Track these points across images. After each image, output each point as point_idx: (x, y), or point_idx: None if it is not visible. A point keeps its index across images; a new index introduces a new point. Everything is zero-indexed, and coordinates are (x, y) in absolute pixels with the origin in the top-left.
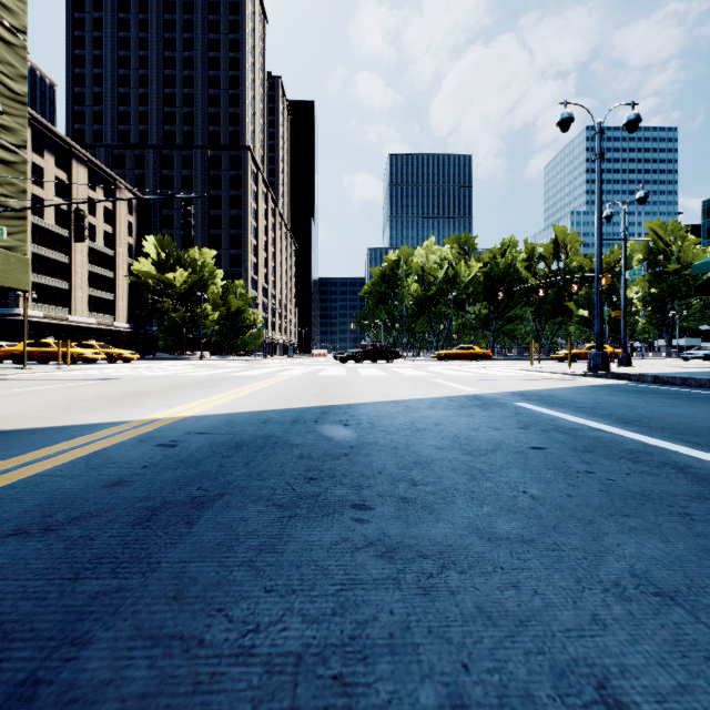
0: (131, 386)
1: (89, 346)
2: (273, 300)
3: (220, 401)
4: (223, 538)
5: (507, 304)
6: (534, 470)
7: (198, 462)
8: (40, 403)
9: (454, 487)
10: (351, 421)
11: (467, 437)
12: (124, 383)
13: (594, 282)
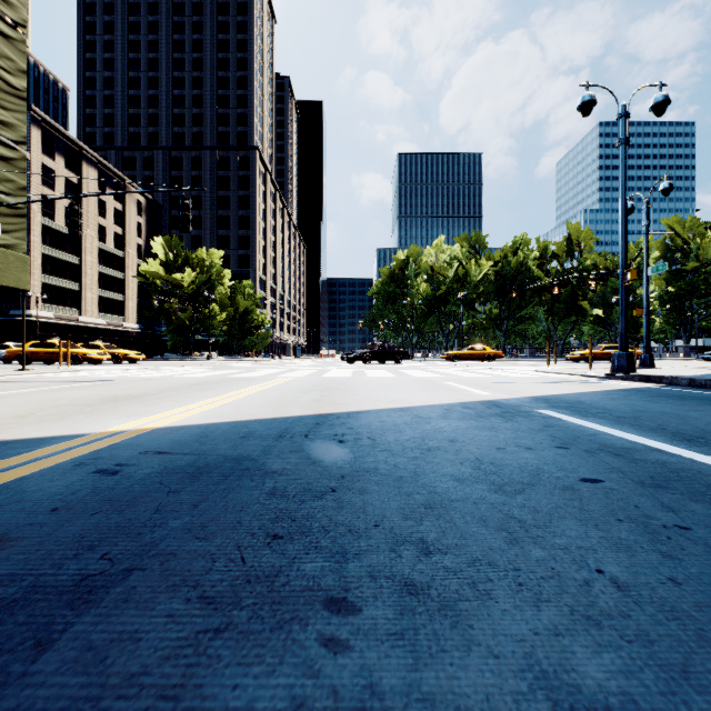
0: (119, 389)
1: (95, 347)
2: (280, 300)
3: (205, 407)
4: (73, 696)
5: (519, 303)
6: (599, 523)
7: (130, 501)
8: (5, 409)
9: (487, 558)
10: (348, 435)
11: (493, 461)
12: (115, 385)
13: (608, 280)
